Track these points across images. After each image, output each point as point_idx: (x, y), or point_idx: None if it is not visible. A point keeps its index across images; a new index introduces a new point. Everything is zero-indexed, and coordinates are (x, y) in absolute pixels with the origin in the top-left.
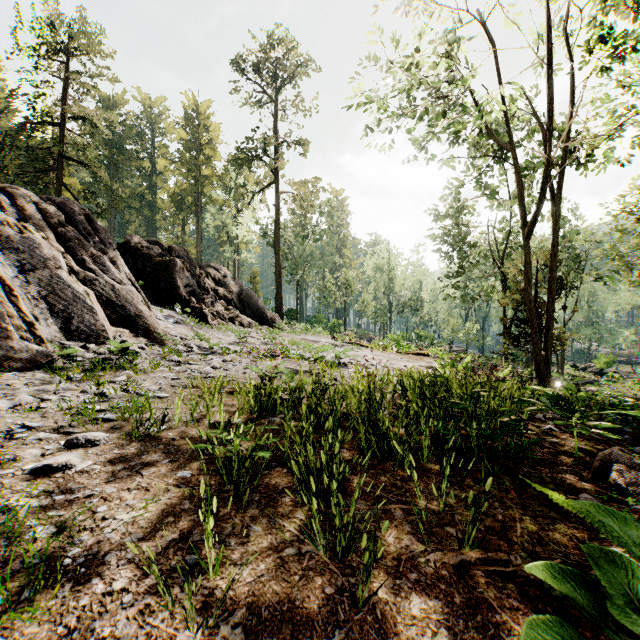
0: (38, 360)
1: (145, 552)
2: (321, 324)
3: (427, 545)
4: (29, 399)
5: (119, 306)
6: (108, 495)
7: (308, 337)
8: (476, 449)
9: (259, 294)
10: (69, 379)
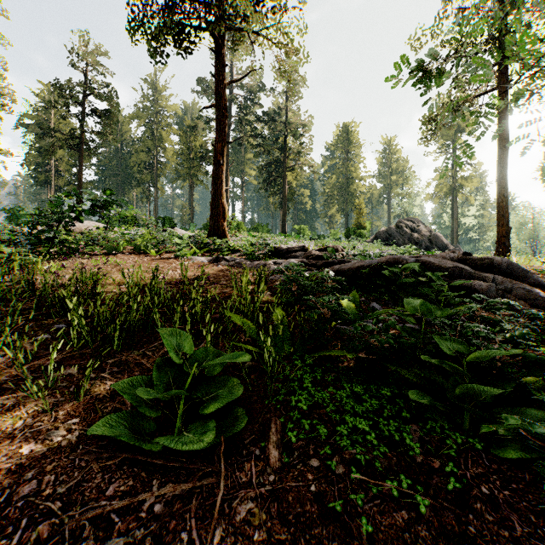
0: None
1: None
2: None
3: None
4: None
5: None
6: None
7: None
8: None
9: None
10: None
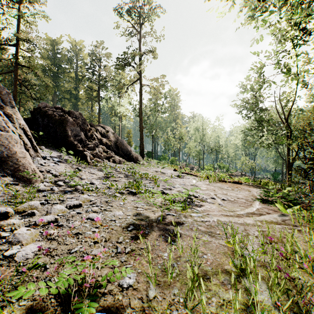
0: None
1: None
2: (165, 160)
3: None
4: None
5: None
6: None
7: (158, 169)
8: None
9: (131, 143)
10: None
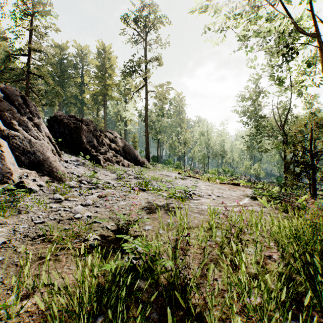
0: None
1: None
2: (170, 164)
3: None
4: None
5: (32, 154)
6: None
7: (164, 173)
8: None
9: (137, 148)
10: None
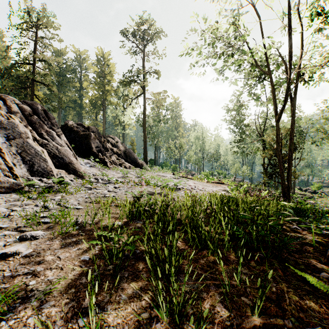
0: (14, 187)
1: (53, 316)
2: (167, 167)
3: (231, 311)
4: (4, 210)
5: (60, 158)
6: (38, 273)
7: (160, 174)
8: (255, 242)
9: (135, 151)
10: (29, 198)
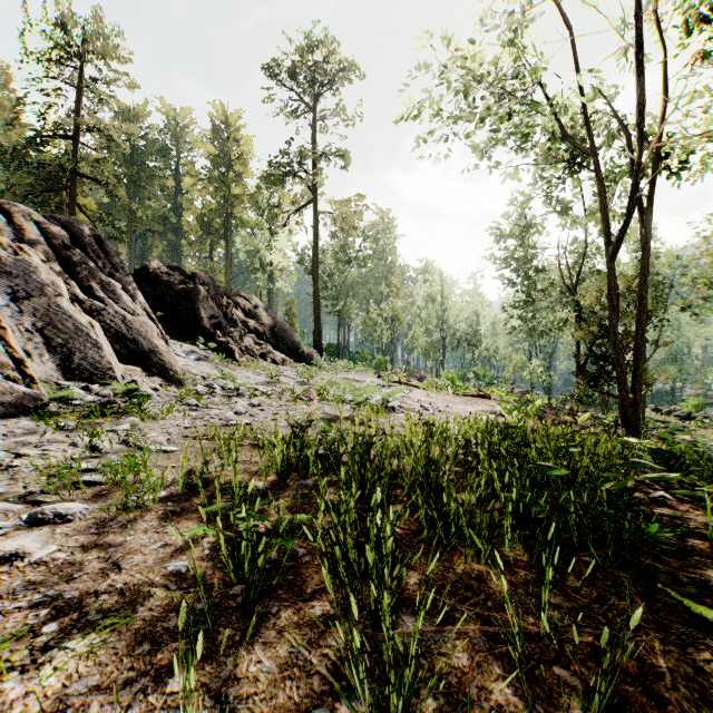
0: (25, 404)
1: None
2: (365, 361)
3: (531, 704)
4: (1, 455)
5: (130, 340)
6: (65, 603)
7: (350, 376)
8: (575, 530)
9: (295, 327)
10: (60, 428)
